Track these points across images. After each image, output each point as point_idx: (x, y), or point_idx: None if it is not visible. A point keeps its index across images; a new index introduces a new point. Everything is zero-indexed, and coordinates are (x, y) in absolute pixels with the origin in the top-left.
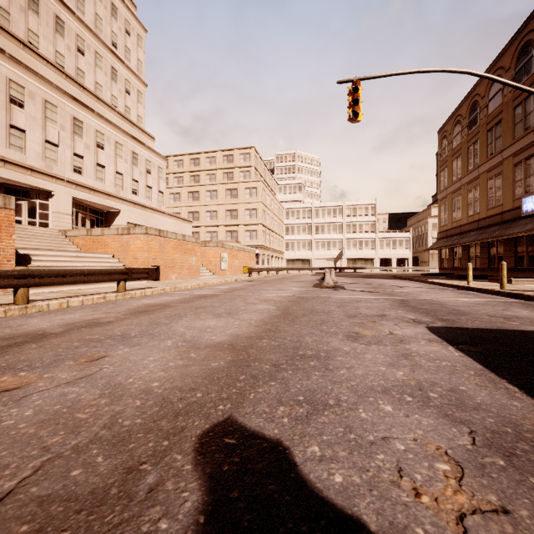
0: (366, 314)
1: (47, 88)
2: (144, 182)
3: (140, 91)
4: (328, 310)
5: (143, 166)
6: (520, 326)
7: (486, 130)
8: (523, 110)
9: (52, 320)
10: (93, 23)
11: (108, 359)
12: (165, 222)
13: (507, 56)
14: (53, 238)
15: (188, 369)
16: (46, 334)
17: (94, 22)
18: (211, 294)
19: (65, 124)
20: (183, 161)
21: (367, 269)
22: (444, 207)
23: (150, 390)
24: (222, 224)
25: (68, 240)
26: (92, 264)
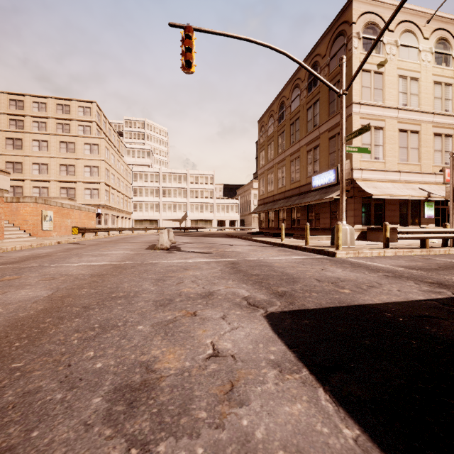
0: (188, 293)
1: None
2: None
3: None
4: (136, 292)
5: None
6: (356, 297)
7: (289, 124)
8: (312, 112)
9: None
10: None
11: None
12: None
13: (303, 70)
14: None
15: None
16: None
17: None
18: None
19: None
20: None
21: (207, 229)
22: (262, 180)
23: None
24: (55, 180)
25: None
26: None
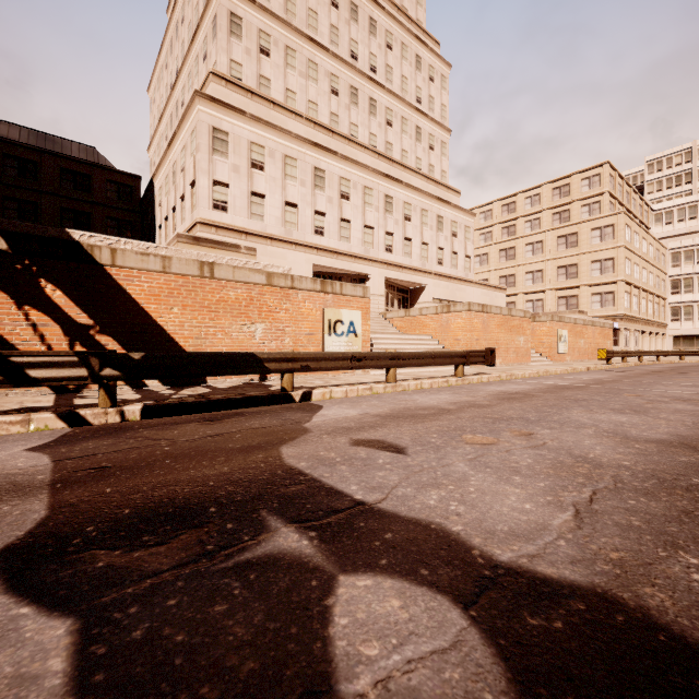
0: None
1: (365, 174)
2: (450, 248)
3: (444, 141)
4: None
5: (449, 229)
6: None
7: None
8: None
9: (432, 399)
10: (399, 88)
11: (539, 436)
12: (473, 293)
13: None
14: (377, 321)
15: (649, 457)
16: (446, 409)
17: (400, 86)
18: (573, 386)
19: (378, 205)
20: (491, 211)
21: None
22: None
23: (627, 467)
24: (551, 288)
25: (387, 322)
26: (416, 346)
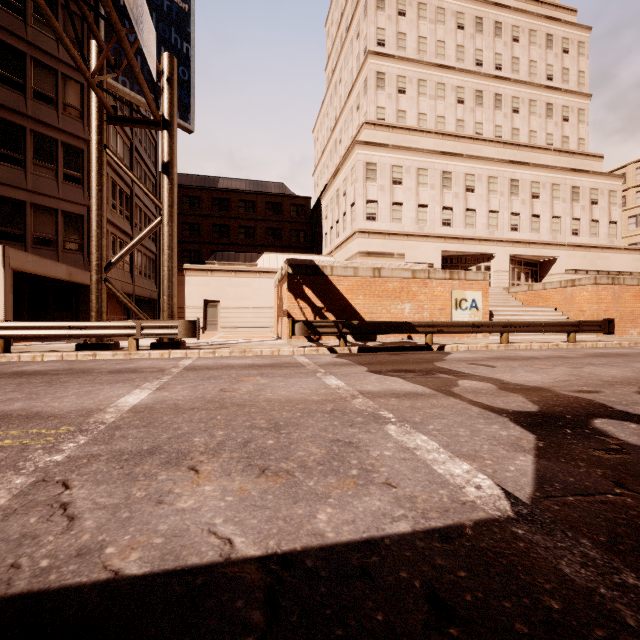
0: None
1: (489, 166)
2: (588, 217)
3: (581, 108)
4: None
5: (586, 198)
6: None
7: None
8: None
9: (532, 353)
10: (526, 74)
11: (584, 368)
12: (620, 260)
13: None
14: (499, 295)
15: None
16: (536, 357)
17: (528, 71)
18: None
19: (503, 190)
20: None
21: None
22: None
23: (615, 377)
24: None
25: (510, 296)
26: (536, 317)
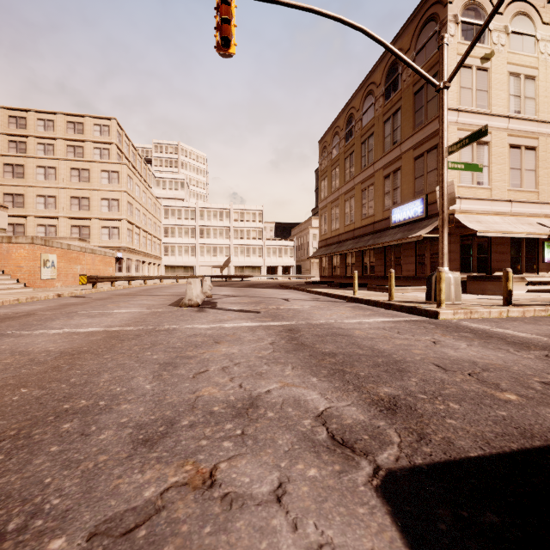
0: (210, 402)
1: None
2: None
3: None
4: (112, 396)
5: None
6: (544, 415)
7: (360, 142)
8: (391, 125)
9: None
10: None
11: None
12: None
13: (378, 72)
14: None
15: None
16: None
17: None
18: None
19: None
20: None
21: (255, 278)
22: (324, 216)
23: None
24: (64, 216)
25: None
26: None
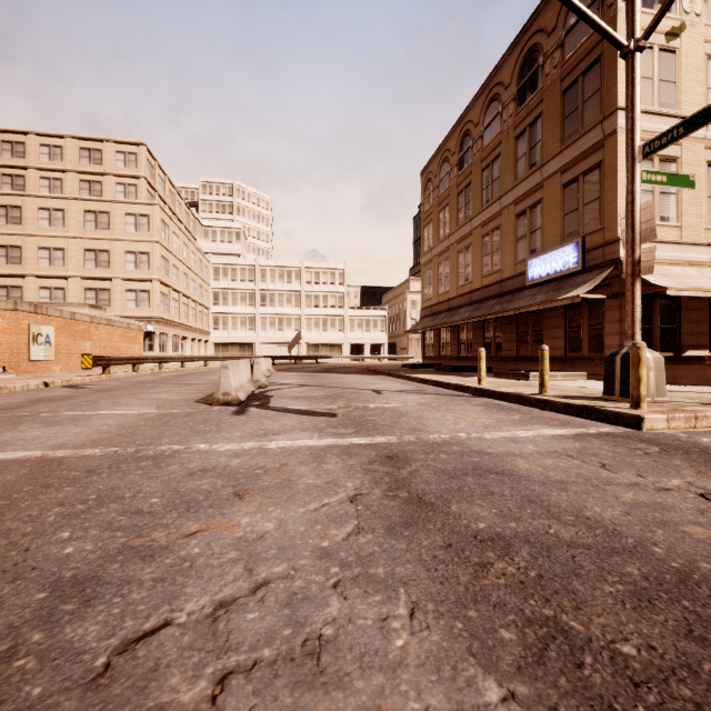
0: None
1: None
2: None
3: None
4: None
5: None
6: None
7: (480, 169)
8: (528, 140)
9: None
10: None
11: None
12: None
13: (507, 67)
14: None
15: None
16: None
17: None
18: None
19: None
20: None
21: (334, 359)
22: (428, 274)
23: None
24: (76, 275)
25: None
26: None
